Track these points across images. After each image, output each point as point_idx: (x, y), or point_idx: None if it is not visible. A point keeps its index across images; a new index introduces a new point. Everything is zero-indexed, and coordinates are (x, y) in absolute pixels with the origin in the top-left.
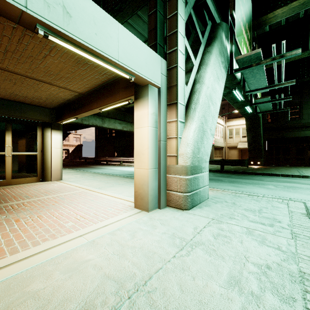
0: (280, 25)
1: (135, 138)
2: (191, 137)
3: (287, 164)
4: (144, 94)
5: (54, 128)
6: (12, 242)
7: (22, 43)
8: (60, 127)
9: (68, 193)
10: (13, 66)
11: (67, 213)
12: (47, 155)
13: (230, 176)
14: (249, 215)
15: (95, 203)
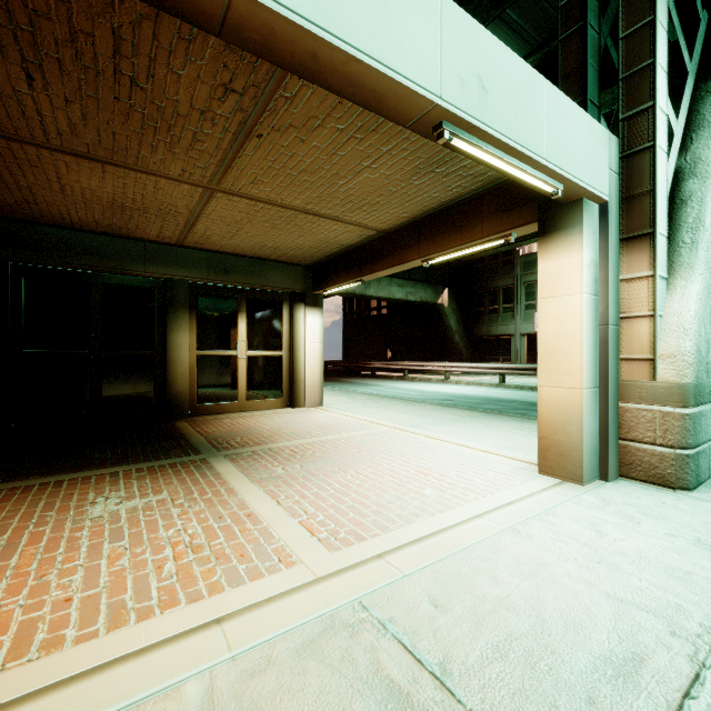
0: None
1: (540, 320)
2: (692, 313)
3: None
4: (570, 221)
5: (309, 304)
6: (361, 511)
7: (334, 154)
8: (320, 301)
9: (363, 433)
10: (293, 196)
11: (403, 471)
12: (298, 357)
13: None
14: None
15: (437, 456)
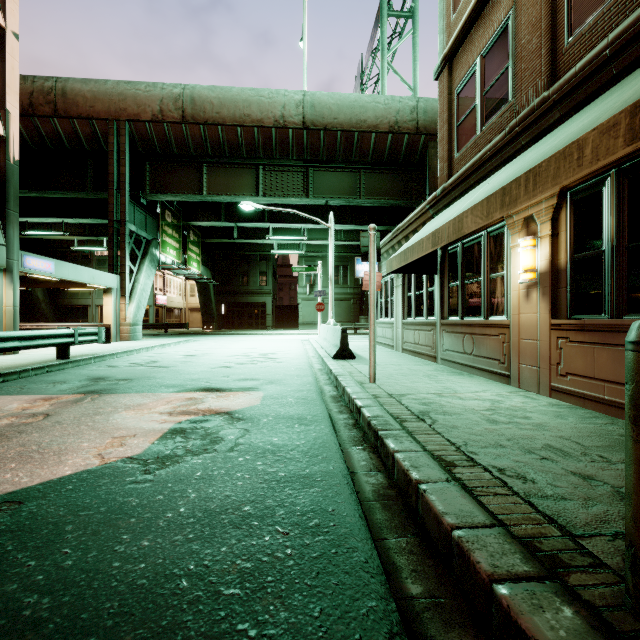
0: None
1: (104, 310)
2: (133, 310)
3: (241, 328)
4: (110, 292)
5: None
6: None
7: None
8: None
9: None
10: None
11: None
12: None
13: (170, 336)
14: (157, 340)
15: None
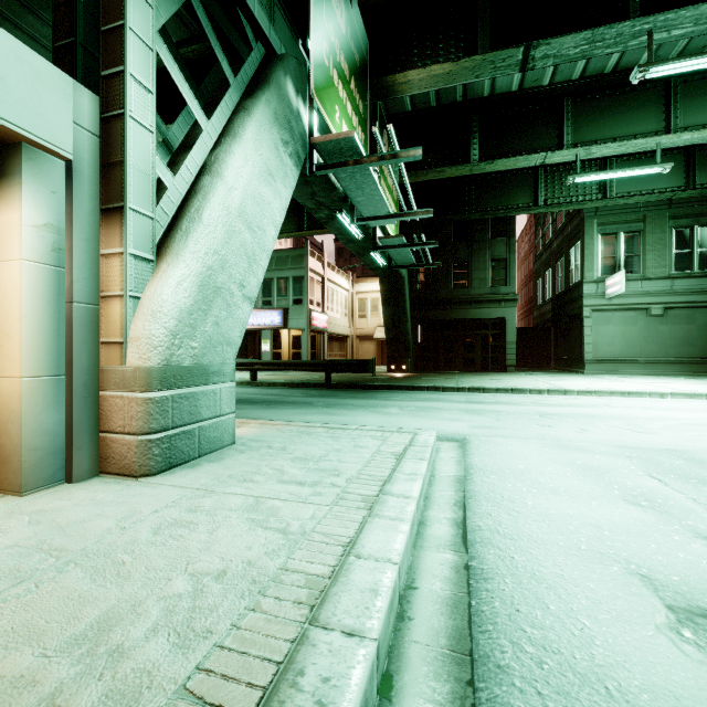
0: (429, 106)
1: None
2: (165, 297)
3: (452, 369)
4: (11, 167)
5: None
6: None
7: None
8: None
9: None
10: None
11: None
12: None
13: (336, 394)
14: (292, 469)
15: None
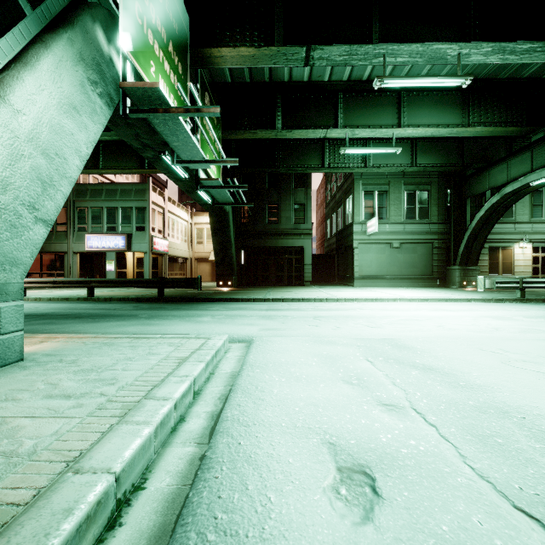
0: (244, 81)
1: None
2: None
3: (267, 284)
4: None
5: None
6: None
7: None
8: None
9: None
10: None
11: None
12: None
13: (164, 306)
14: (68, 382)
15: None
